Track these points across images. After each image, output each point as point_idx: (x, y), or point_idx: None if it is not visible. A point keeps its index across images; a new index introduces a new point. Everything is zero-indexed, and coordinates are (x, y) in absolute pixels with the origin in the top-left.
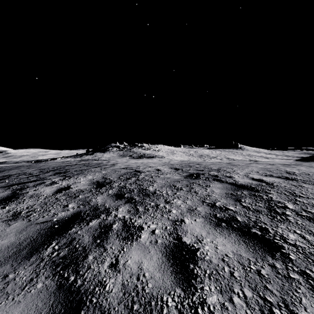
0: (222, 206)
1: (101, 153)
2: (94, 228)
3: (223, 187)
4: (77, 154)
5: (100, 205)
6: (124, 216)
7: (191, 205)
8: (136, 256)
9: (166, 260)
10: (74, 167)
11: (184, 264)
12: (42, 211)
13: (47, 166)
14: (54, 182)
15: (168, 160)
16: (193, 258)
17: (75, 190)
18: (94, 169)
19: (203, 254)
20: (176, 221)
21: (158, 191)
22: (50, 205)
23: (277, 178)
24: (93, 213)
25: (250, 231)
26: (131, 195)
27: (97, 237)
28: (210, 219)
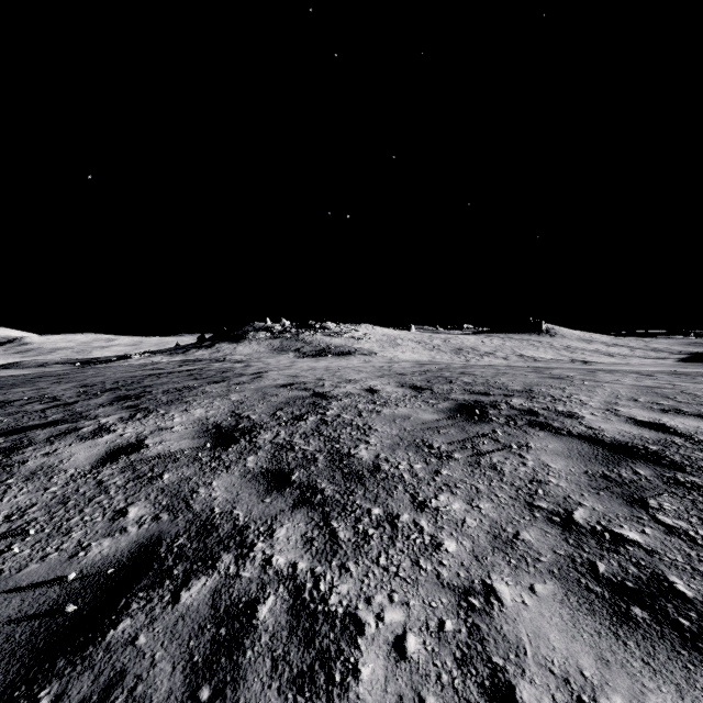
0: (596, 525)
1: (231, 344)
2: (194, 622)
3: (571, 452)
4: (177, 347)
5: (219, 514)
6: (293, 564)
7: (498, 521)
8: None
9: None
10: (166, 379)
11: None
12: (46, 533)
13: (104, 376)
14: (104, 428)
15: (384, 360)
16: None
17: (156, 454)
18: (211, 388)
19: None
20: (468, 592)
21: (386, 461)
22: (75, 510)
23: None
24: (197, 545)
25: None
26: (310, 474)
27: (201, 668)
28: (582, 584)
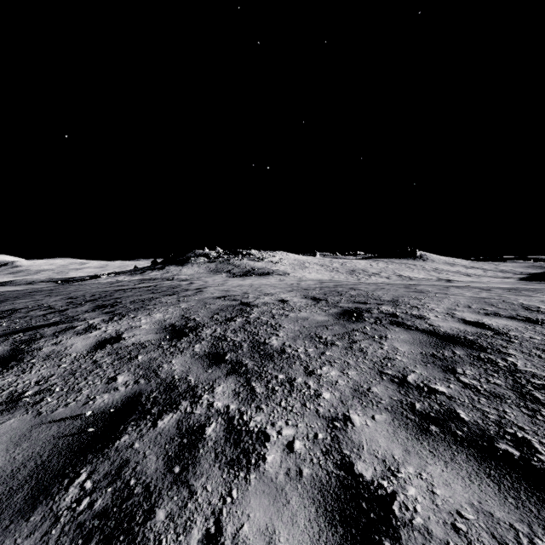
0: (420, 383)
1: (177, 266)
2: (167, 436)
3: (414, 340)
4: (135, 269)
5: (178, 379)
6: (227, 406)
7: (359, 381)
8: (260, 514)
9: (328, 527)
10: (131, 293)
11: (369, 538)
12: (65, 391)
13: (83, 291)
14: (92, 327)
15: (295, 279)
16: (387, 522)
17: (131, 344)
18: (166, 299)
19: (408, 510)
20: (334, 419)
21: (289, 347)
22: (81, 378)
23: (511, 321)
24: (165, 397)
25: (495, 447)
26: (238, 355)
27: (174, 458)
28: (404, 414)
